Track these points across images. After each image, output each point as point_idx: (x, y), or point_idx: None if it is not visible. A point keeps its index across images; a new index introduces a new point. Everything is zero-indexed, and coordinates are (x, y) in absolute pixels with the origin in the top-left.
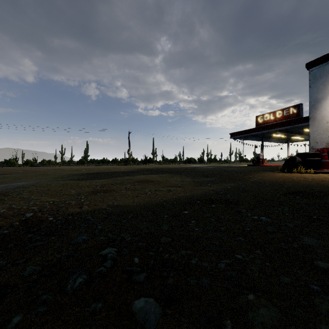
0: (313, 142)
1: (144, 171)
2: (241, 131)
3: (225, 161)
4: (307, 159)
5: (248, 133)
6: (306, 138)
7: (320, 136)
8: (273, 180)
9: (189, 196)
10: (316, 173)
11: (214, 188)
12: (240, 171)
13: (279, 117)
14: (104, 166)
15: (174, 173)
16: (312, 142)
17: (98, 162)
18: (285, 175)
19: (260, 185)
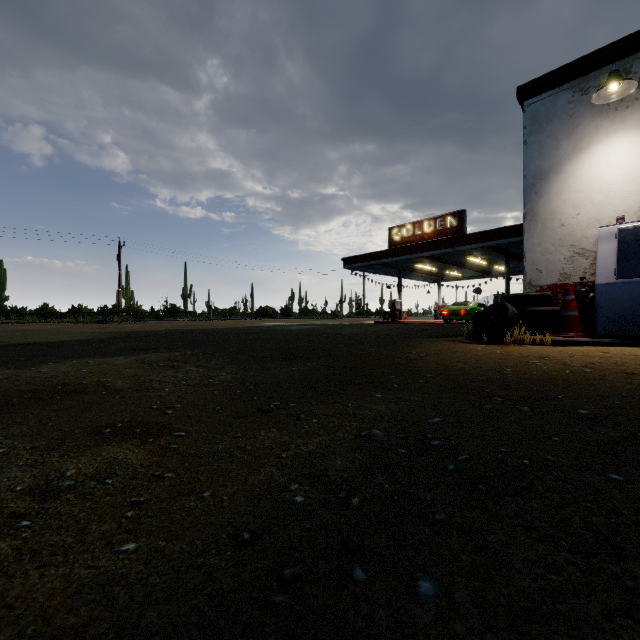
0: (533, 270)
1: (126, 340)
2: (364, 255)
3: (334, 314)
4: (529, 310)
5: (377, 259)
6: (466, 275)
7: (546, 257)
8: (493, 374)
9: (87, 639)
10: (555, 344)
11: (314, 447)
12: (372, 338)
13: (429, 232)
14: (29, 325)
15: (205, 346)
16: (530, 271)
17: (27, 315)
18: (495, 352)
19: (492, 409)
